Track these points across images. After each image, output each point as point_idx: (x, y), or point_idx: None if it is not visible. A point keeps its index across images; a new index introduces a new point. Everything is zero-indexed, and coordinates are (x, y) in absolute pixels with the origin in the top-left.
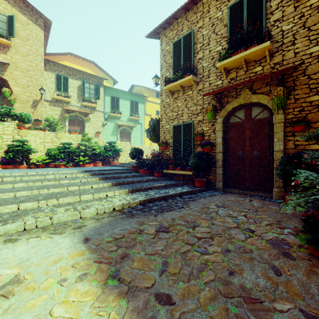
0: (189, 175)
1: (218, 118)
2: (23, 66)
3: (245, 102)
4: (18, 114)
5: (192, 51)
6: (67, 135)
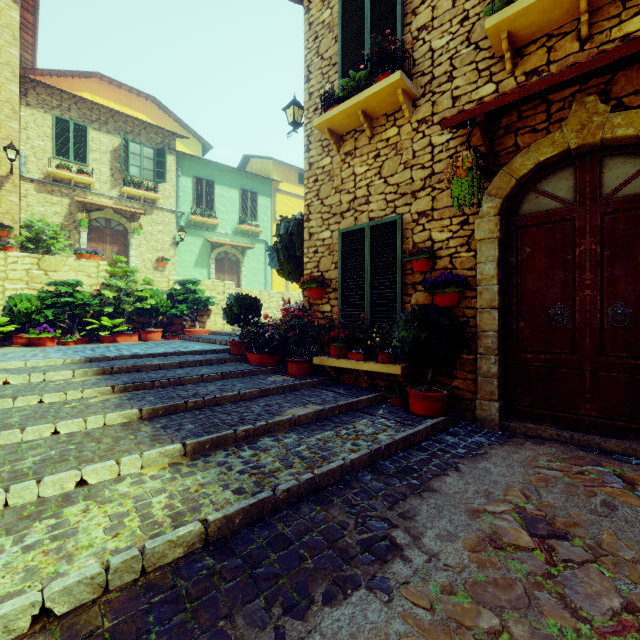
0: (389, 374)
1: (483, 200)
2: None
3: (584, 142)
4: None
5: (399, 6)
6: (70, 263)
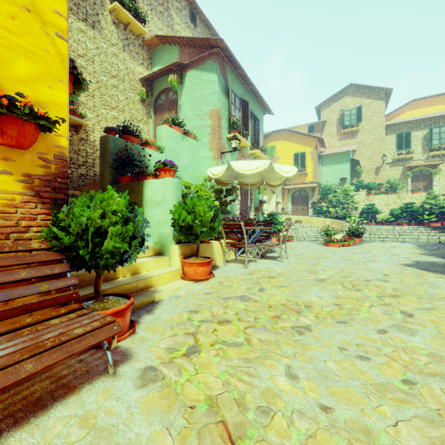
0: None
1: None
2: (368, 141)
3: None
4: (367, 184)
5: None
6: (408, 195)
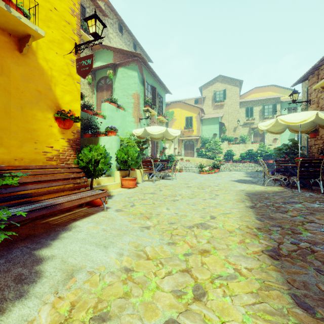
0: None
1: None
2: (229, 111)
3: None
4: (228, 138)
5: None
6: (250, 145)
